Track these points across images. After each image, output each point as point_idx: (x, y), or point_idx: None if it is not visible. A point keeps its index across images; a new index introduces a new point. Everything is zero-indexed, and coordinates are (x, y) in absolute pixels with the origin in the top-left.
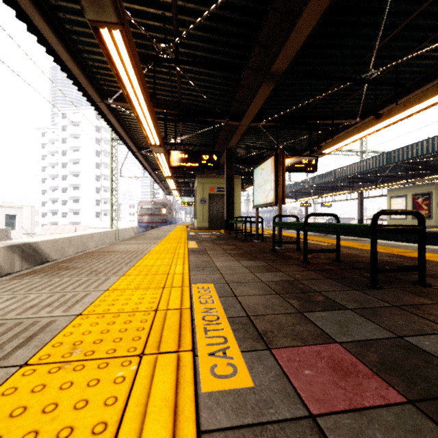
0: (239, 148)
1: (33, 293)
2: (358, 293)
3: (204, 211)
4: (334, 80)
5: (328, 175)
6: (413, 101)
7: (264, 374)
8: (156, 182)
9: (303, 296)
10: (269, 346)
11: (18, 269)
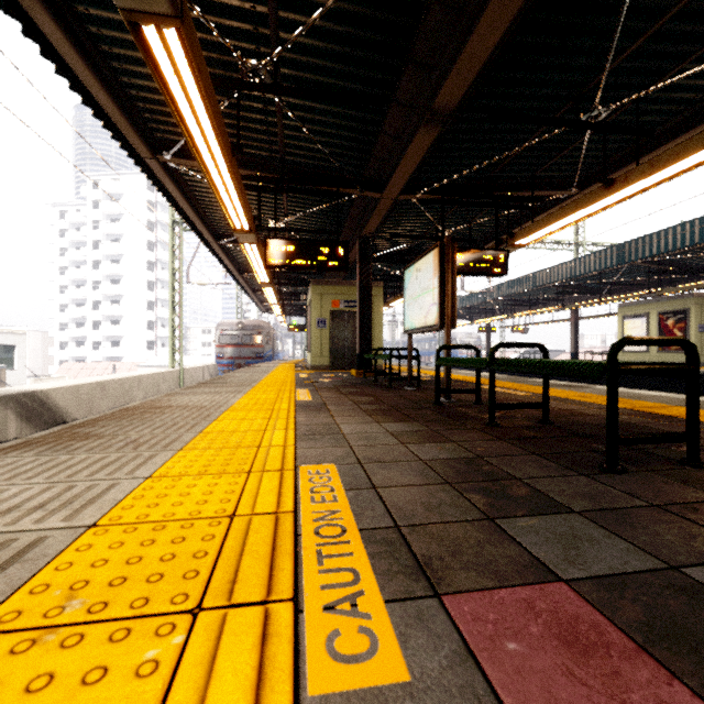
0: (380, 236)
1: (16, 483)
2: (587, 482)
3: (324, 339)
4: (536, 123)
5: (524, 282)
6: (667, 158)
7: (430, 652)
8: (245, 292)
9: (492, 487)
10: (437, 589)
11: (15, 436)
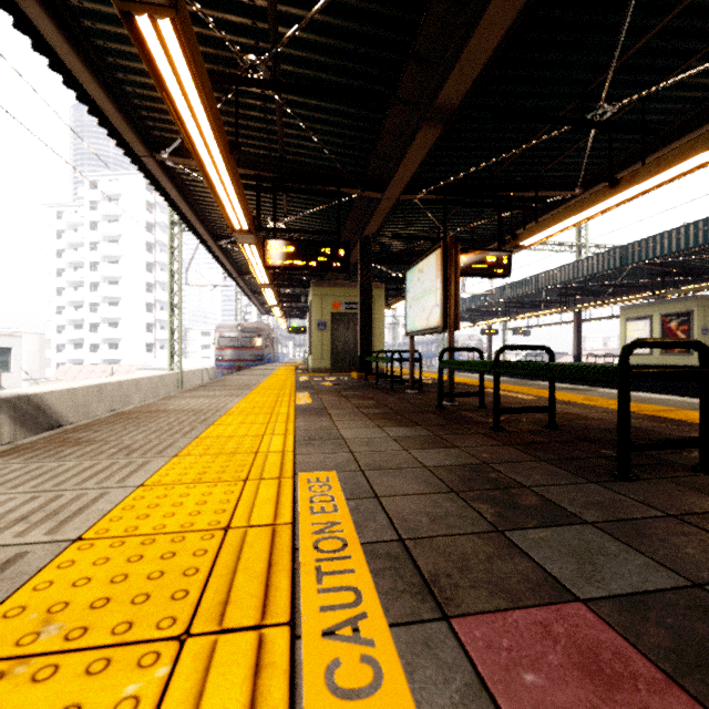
0: (381, 237)
1: (0, 492)
2: (598, 490)
3: (325, 341)
4: (541, 122)
5: (526, 283)
6: (674, 157)
7: (440, 685)
8: (245, 294)
9: (500, 496)
10: (445, 611)
11: (9, 440)
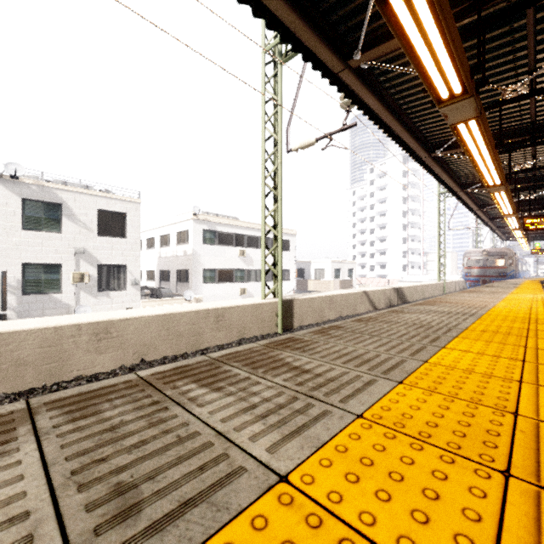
0: None
1: (477, 295)
2: None
3: None
4: None
5: None
6: None
7: None
8: (491, 230)
9: None
10: None
11: (396, 303)
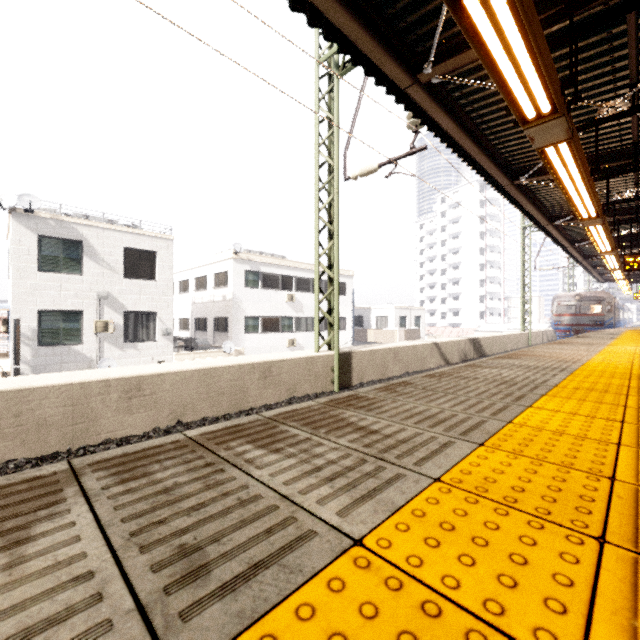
0: None
1: (568, 347)
2: None
3: None
4: None
5: None
6: None
7: None
8: (585, 270)
9: None
10: None
11: (472, 357)
